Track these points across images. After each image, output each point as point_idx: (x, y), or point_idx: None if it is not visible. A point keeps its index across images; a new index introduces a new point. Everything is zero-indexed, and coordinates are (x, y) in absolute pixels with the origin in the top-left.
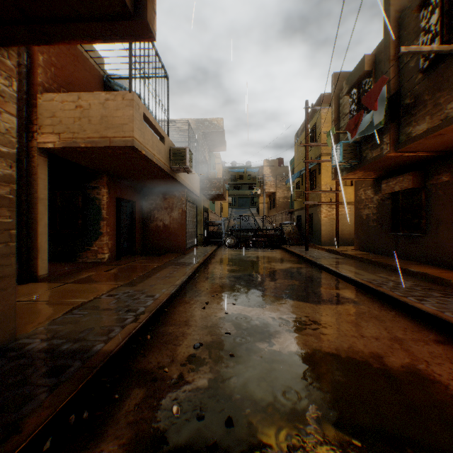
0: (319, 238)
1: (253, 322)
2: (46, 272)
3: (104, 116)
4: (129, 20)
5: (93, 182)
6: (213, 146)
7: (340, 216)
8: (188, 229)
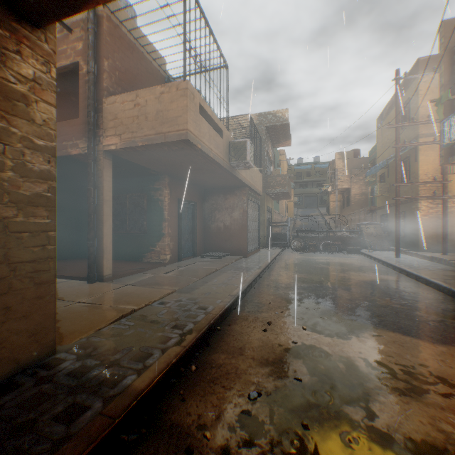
0: (414, 243)
1: (335, 363)
2: (110, 272)
3: (159, 111)
4: None
5: (156, 183)
6: (277, 141)
7: (447, 214)
8: (250, 230)
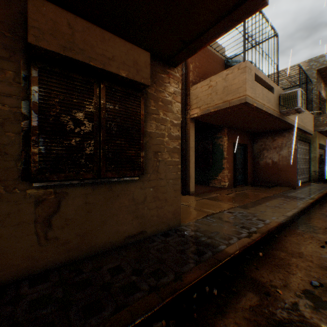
0: None
1: None
2: (193, 190)
3: (225, 87)
4: (244, 3)
5: (218, 134)
6: None
7: None
8: (298, 166)
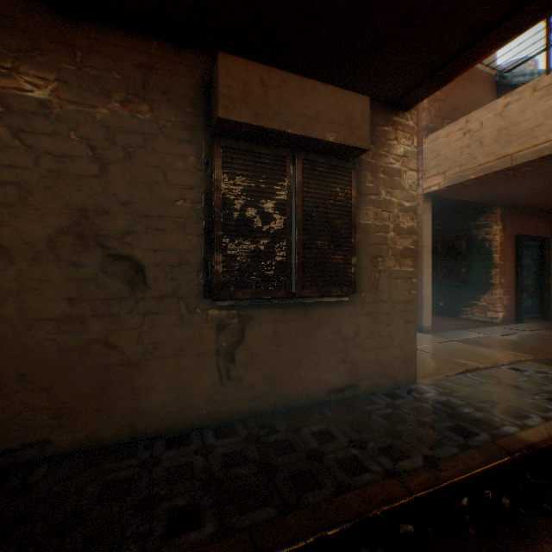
0: None
1: None
2: (429, 324)
3: (500, 129)
4: None
5: (478, 219)
6: None
7: None
8: None
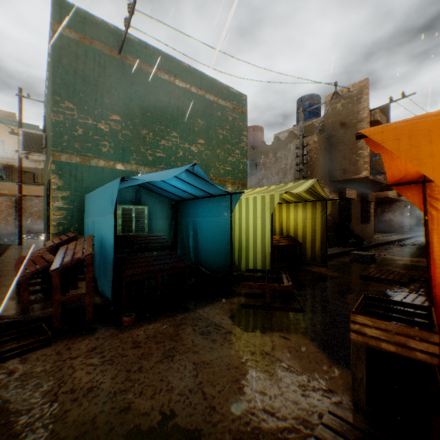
0: None
1: None
2: None
3: None
4: None
5: None
6: None
7: None
8: (403, 221)
